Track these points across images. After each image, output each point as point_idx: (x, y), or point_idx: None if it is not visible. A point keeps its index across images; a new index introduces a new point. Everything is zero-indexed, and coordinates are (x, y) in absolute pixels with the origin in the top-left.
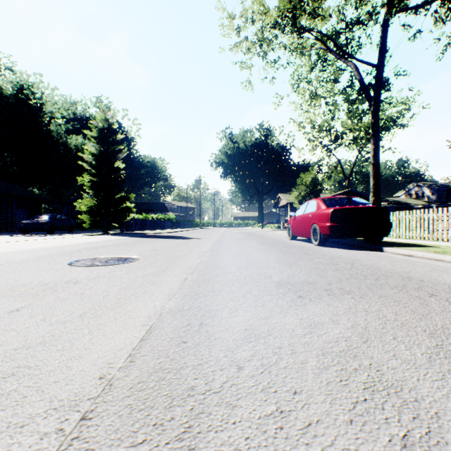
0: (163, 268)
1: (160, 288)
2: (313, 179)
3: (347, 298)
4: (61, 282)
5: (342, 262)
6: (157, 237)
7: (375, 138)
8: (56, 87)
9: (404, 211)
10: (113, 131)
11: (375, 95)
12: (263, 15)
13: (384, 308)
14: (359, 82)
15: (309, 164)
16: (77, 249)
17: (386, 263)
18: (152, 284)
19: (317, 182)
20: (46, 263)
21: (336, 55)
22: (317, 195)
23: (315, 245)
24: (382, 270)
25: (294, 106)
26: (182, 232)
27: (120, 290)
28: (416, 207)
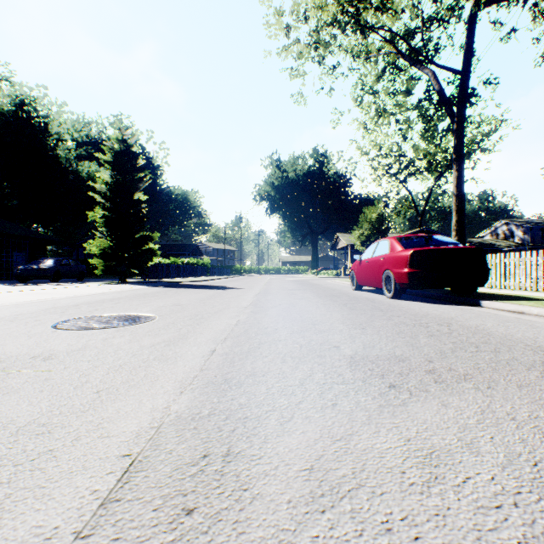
0: (184, 333)
1: (171, 369)
2: (380, 215)
3: (468, 389)
4: (25, 357)
5: (433, 323)
6: (186, 287)
7: (459, 163)
8: (64, 103)
9: (498, 254)
10: (132, 154)
11: (459, 109)
12: (318, 9)
13: (540, 411)
14: (438, 94)
15: (373, 197)
16: (77, 303)
17: (495, 325)
18: (161, 361)
19: (384, 219)
20: (21, 325)
21: (409, 60)
22: (384, 235)
23: (388, 298)
24: (496, 335)
25: (358, 124)
26: (219, 280)
27: (107, 373)
28: (505, 250)
